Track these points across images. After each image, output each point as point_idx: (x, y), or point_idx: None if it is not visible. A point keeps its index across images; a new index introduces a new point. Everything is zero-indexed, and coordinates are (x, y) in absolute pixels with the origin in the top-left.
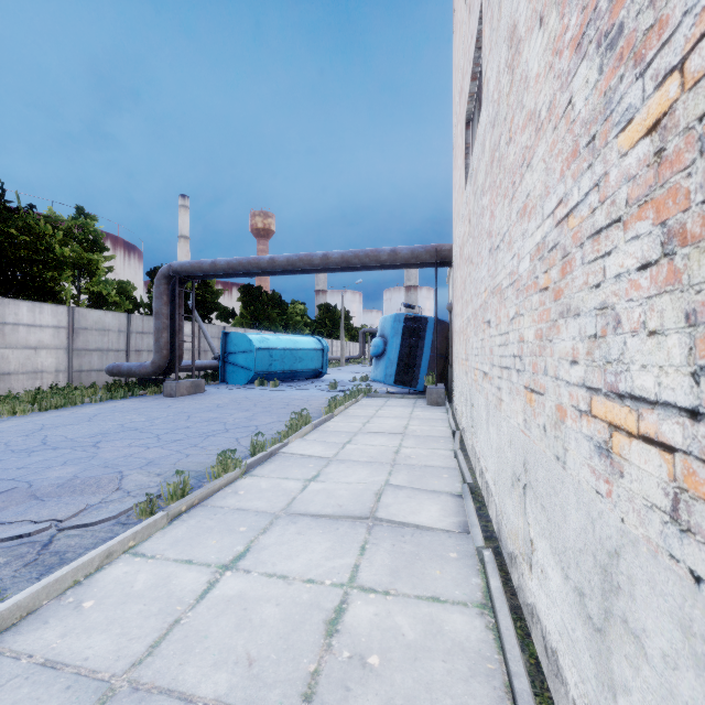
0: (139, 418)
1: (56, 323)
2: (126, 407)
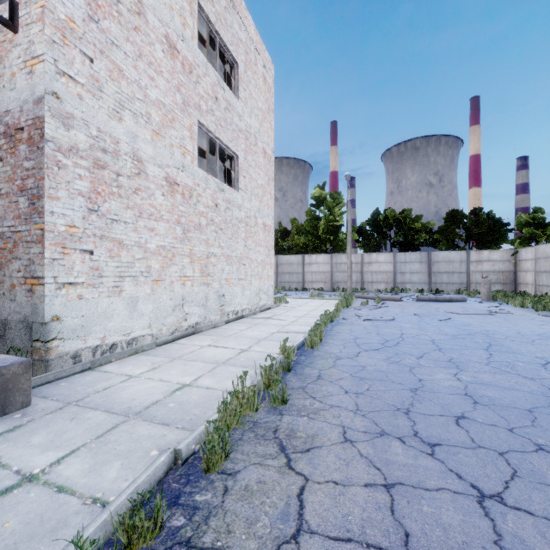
0: None
1: None
2: None
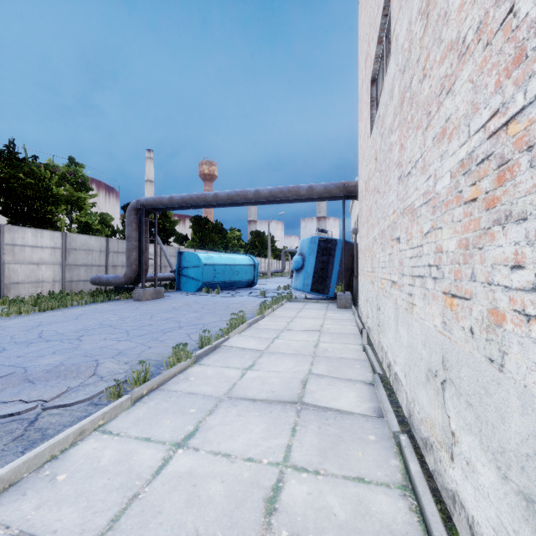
0: (113, 317)
1: (53, 245)
2: (104, 308)
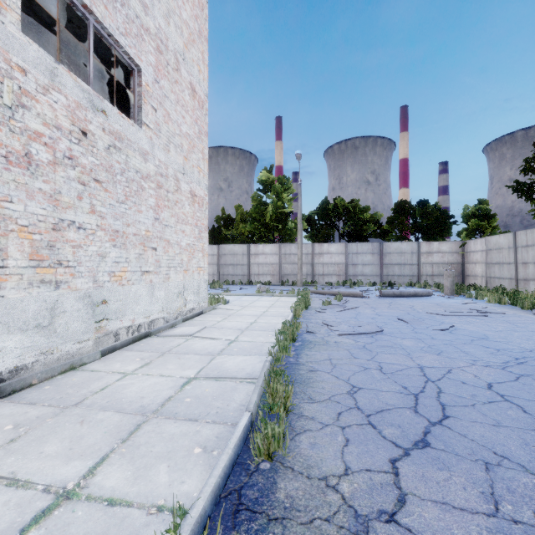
0: None
1: None
2: None
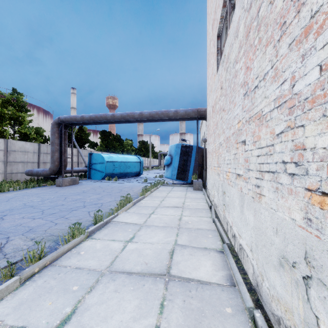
0: (36, 199)
1: None
2: (32, 192)
